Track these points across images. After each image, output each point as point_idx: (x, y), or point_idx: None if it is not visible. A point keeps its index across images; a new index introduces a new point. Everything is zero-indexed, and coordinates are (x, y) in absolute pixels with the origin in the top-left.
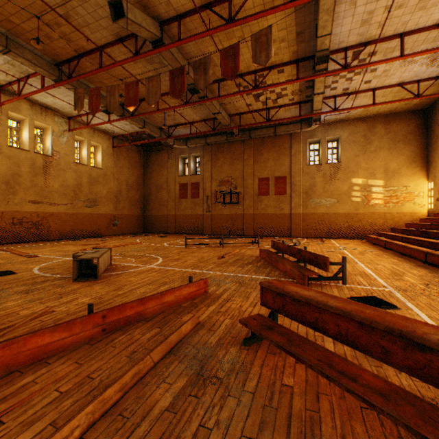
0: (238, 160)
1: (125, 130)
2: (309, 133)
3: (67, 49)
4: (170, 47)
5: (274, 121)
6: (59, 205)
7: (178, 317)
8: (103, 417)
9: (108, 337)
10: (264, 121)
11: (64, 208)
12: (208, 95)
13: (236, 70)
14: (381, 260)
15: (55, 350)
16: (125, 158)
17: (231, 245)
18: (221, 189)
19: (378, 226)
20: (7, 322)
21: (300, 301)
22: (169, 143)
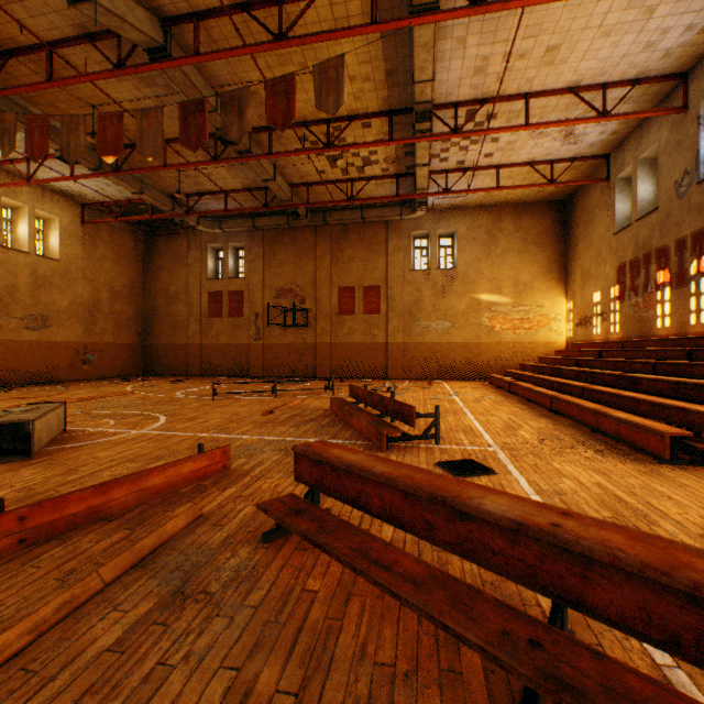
0: (307, 257)
1: (107, 195)
2: (413, 222)
3: None
4: (181, 64)
5: (360, 201)
6: None
7: (168, 509)
8: None
9: (29, 552)
10: (345, 199)
11: None
12: (252, 149)
13: (290, 116)
14: (499, 410)
15: None
16: (108, 244)
17: (291, 393)
18: (279, 303)
19: (506, 362)
20: None
21: (341, 469)
22: (189, 223)
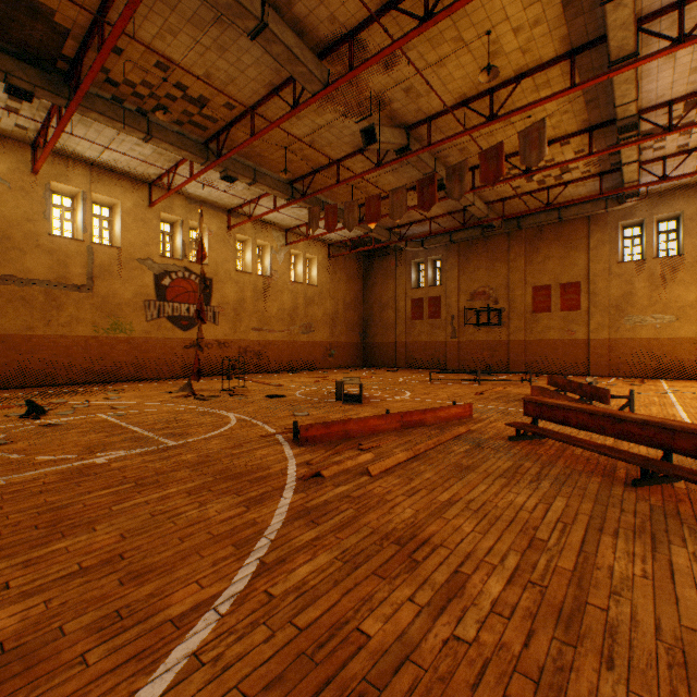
0: (499, 261)
1: (345, 236)
2: (621, 212)
3: (304, 168)
4: (417, 154)
5: (556, 206)
6: (277, 332)
7: (451, 426)
8: (430, 450)
9: (405, 430)
10: (541, 207)
11: (281, 335)
12: None
13: (499, 174)
14: None
15: (379, 430)
16: (342, 270)
17: (490, 382)
18: (472, 305)
19: None
20: (328, 420)
21: (552, 407)
22: (399, 247)
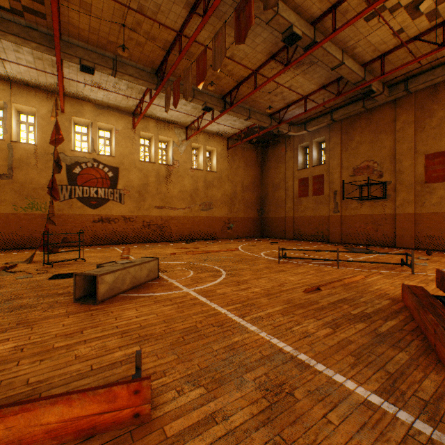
0: (384, 133)
1: (236, 128)
2: None
3: (156, 51)
4: None
5: None
6: (178, 209)
7: None
8: None
9: None
10: (433, 49)
11: (182, 212)
12: (317, 39)
13: None
14: None
15: None
16: (240, 159)
17: (357, 263)
18: (355, 180)
19: None
20: None
21: None
22: (281, 131)
